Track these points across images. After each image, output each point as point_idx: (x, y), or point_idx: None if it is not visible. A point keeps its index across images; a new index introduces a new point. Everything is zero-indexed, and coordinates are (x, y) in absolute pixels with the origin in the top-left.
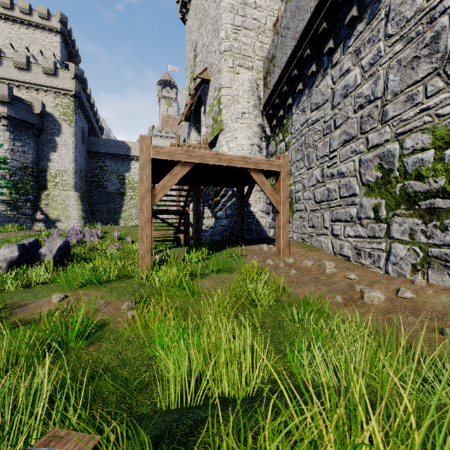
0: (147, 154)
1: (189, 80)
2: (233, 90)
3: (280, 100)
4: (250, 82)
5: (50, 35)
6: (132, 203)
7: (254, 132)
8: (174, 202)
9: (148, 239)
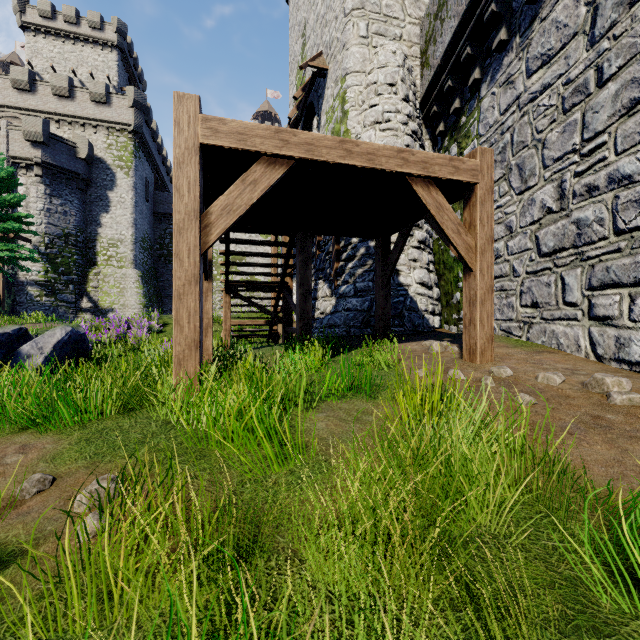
0: (190, 134)
1: (295, 86)
2: (367, 75)
3: (454, 82)
4: (398, 59)
5: (104, 52)
6: (215, 286)
7: (404, 145)
8: None
9: (193, 320)
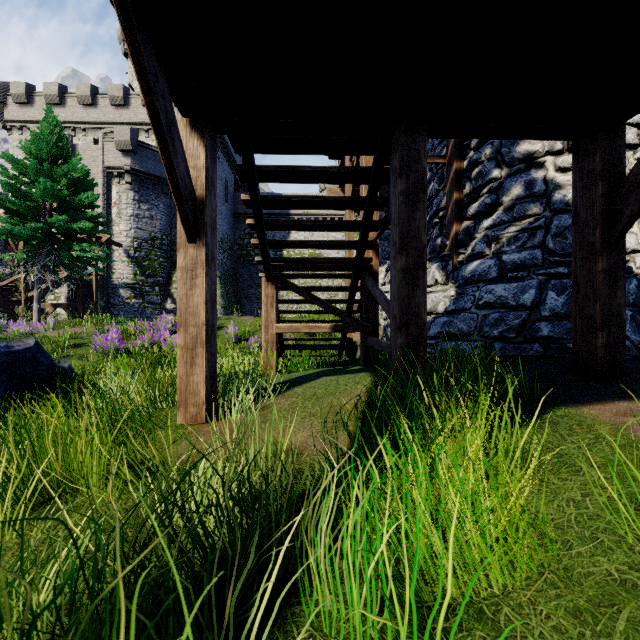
0: None
1: None
2: None
3: None
4: None
5: None
6: None
7: None
8: None
9: None
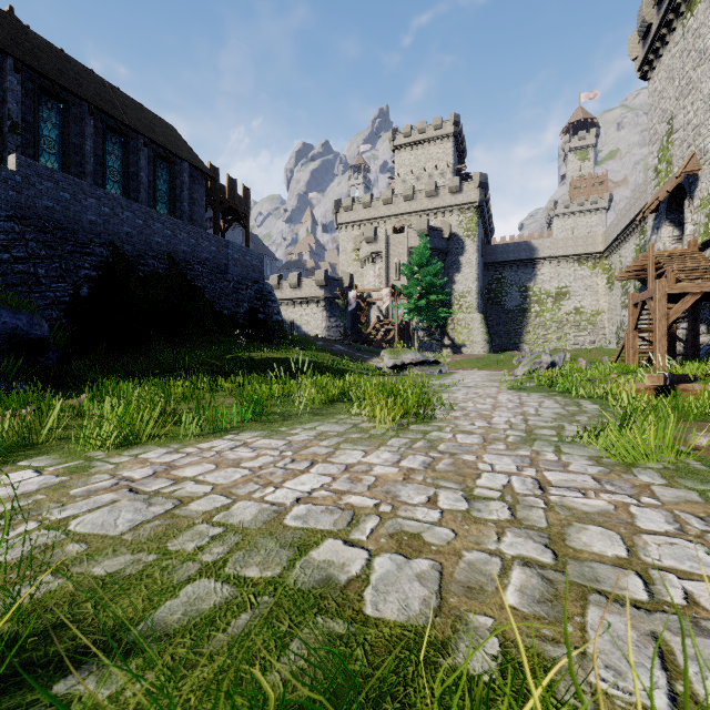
0: (662, 291)
1: (656, 158)
2: None
3: None
4: None
5: (443, 144)
6: (538, 322)
7: None
8: (603, 316)
9: (663, 348)
